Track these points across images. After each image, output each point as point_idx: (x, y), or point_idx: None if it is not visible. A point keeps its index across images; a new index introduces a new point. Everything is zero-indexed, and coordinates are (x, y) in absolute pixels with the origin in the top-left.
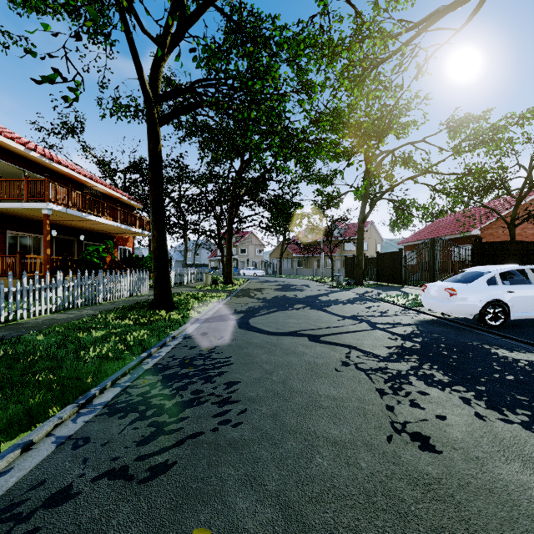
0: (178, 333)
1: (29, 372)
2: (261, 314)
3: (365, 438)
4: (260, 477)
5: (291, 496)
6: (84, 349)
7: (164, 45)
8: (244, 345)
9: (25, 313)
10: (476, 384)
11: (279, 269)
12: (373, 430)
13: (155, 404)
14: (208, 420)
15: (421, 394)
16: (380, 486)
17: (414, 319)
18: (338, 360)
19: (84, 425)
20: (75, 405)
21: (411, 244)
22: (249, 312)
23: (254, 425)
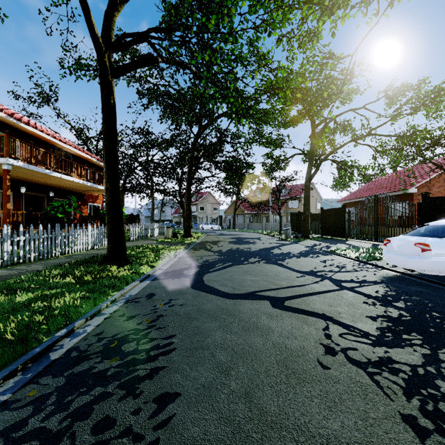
0: (122, 294)
1: None
2: (216, 269)
3: None
4: None
5: None
6: None
7: None
8: (194, 314)
9: None
10: None
11: (232, 223)
12: None
13: None
14: None
15: None
16: None
17: (378, 276)
18: (317, 341)
19: None
20: None
21: (350, 201)
22: (204, 267)
23: None
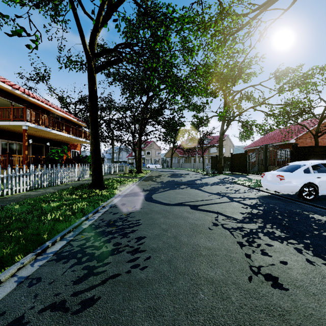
0: (107, 204)
1: (6, 230)
2: (159, 191)
3: (233, 278)
4: (160, 309)
5: (183, 325)
6: (45, 214)
7: (98, 22)
8: (149, 212)
9: (9, 191)
10: (303, 238)
11: (170, 164)
12: (238, 272)
13: (88, 252)
14: (124, 264)
15: (268, 245)
16: (247, 317)
17: (256, 195)
18: (210, 221)
19: (38, 268)
20: (34, 254)
21: (252, 148)
22: (152, 190)
23: (155, 269)
